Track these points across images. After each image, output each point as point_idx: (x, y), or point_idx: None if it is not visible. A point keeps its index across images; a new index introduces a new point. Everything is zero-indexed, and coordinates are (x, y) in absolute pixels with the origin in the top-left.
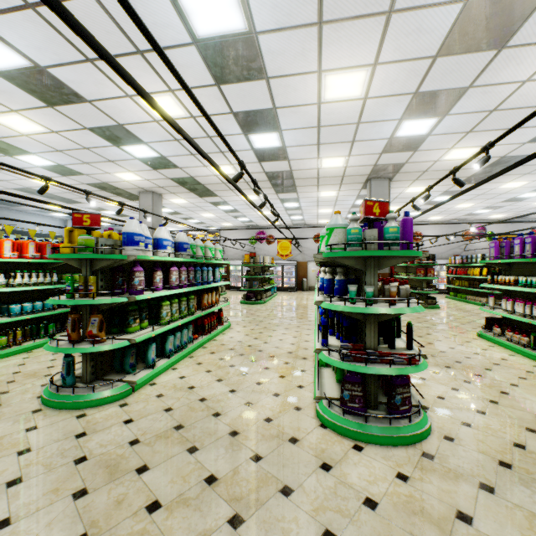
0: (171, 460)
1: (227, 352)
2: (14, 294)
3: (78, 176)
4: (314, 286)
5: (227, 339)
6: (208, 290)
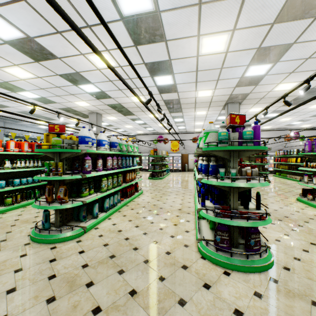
0: (107, 278)
1: (141, 208)
2: (16, 173)
3: (53, 104)
4: (192, 168)
5: (141, 201)
6: (129, 171)
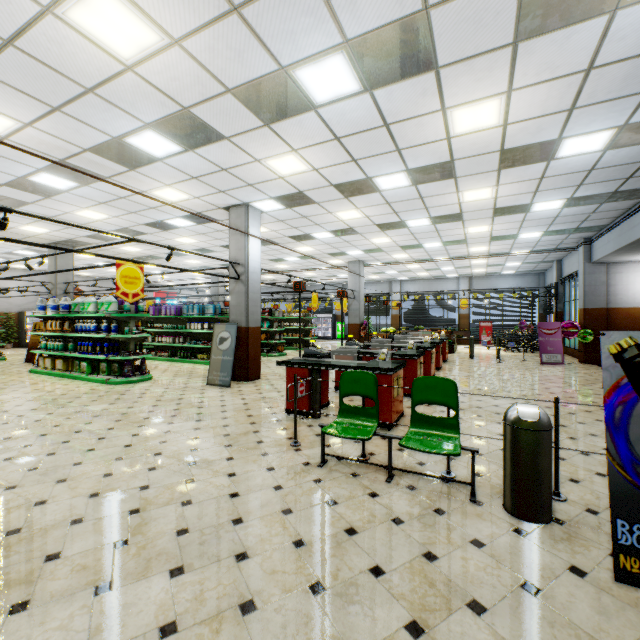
0: (76, 399)
1: None
2: None
3: None
4: None
5: None
6: None
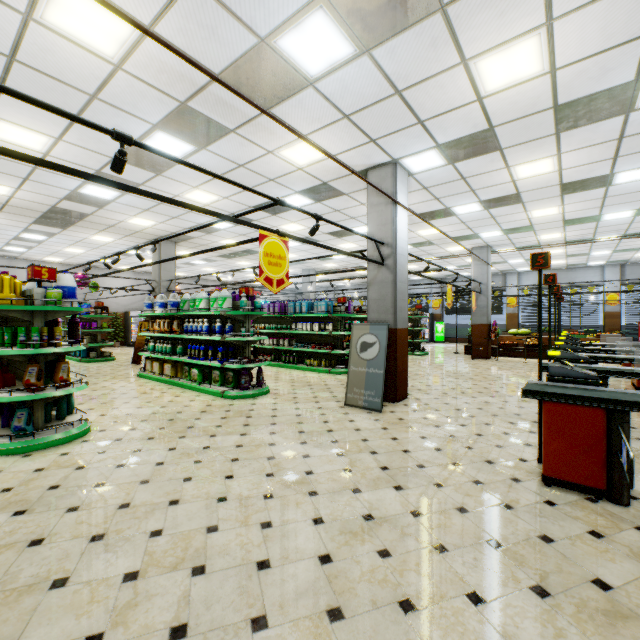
0: (196, 422)
1: (95, 400)
2: None
3: None
4: None
5: None
6: None
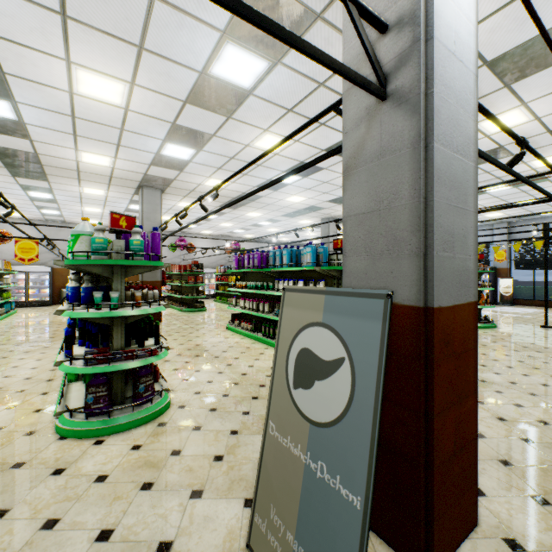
0: None
1: None
2: None
3: None
4: None
5: None
6: None
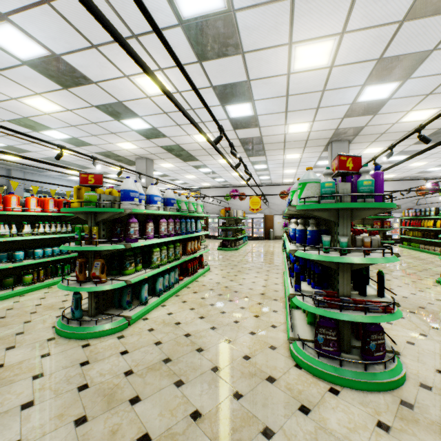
0: (160, 392)
1: (207, 292)
2: (38, 241)
3: (88, 146)
4: (279, 235)
5: (207, 281)
6: (191, 238)
